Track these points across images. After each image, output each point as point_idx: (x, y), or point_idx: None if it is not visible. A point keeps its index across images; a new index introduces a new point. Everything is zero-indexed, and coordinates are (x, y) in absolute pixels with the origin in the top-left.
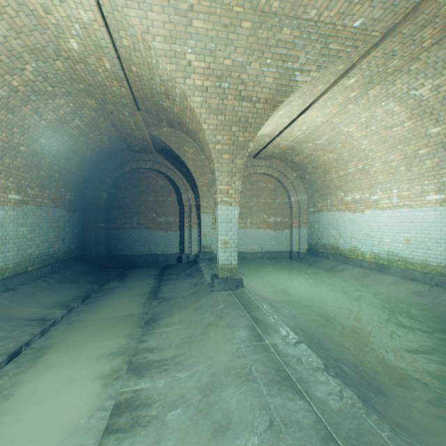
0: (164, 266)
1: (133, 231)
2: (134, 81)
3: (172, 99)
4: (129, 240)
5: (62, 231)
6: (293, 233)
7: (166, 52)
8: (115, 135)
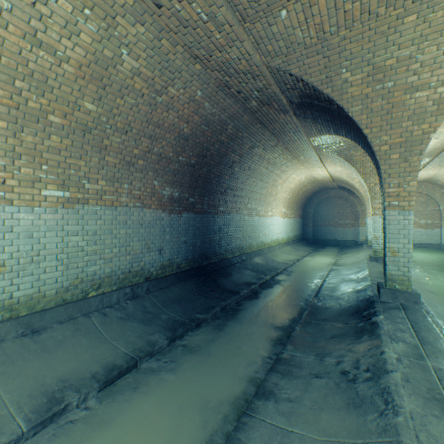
0: (342, 246)
1: (325, 228)
2: (334, 178)
3: (348, 182)
4: (323, 232)
5: (299, 227)
6: (441, 231)
7: (346, 177)
8: (320, 186)
